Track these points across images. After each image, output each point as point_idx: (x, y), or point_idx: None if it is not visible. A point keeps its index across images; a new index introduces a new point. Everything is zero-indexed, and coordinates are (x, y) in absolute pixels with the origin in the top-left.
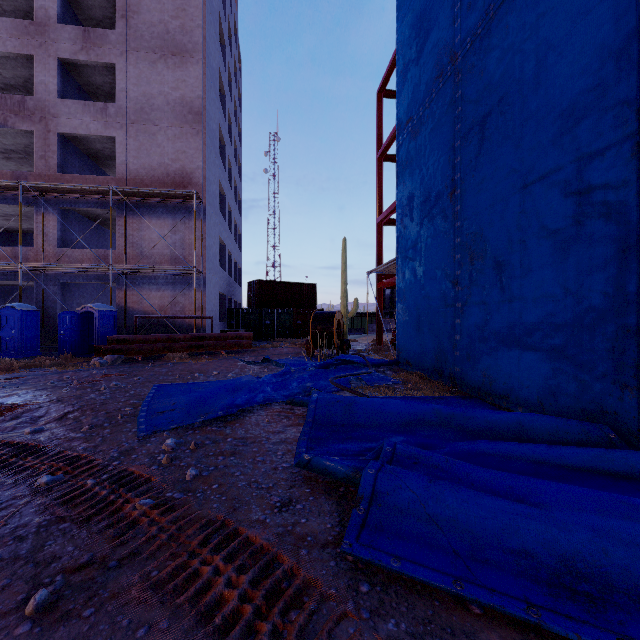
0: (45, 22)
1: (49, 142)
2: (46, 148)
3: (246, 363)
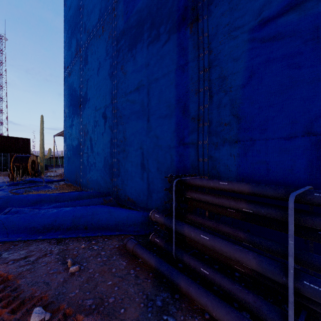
0: None
1: None
2: None
3: None
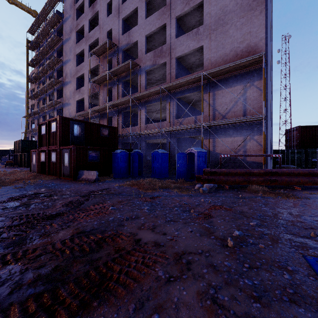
0: (170, 2)
1: (171, 64)
2: (170, 68)
3: None
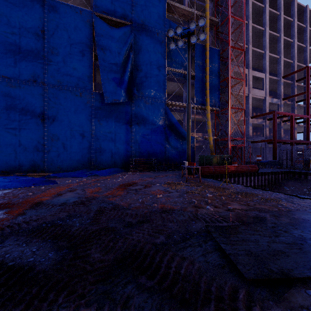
0: None
1: None
2: None
3: None
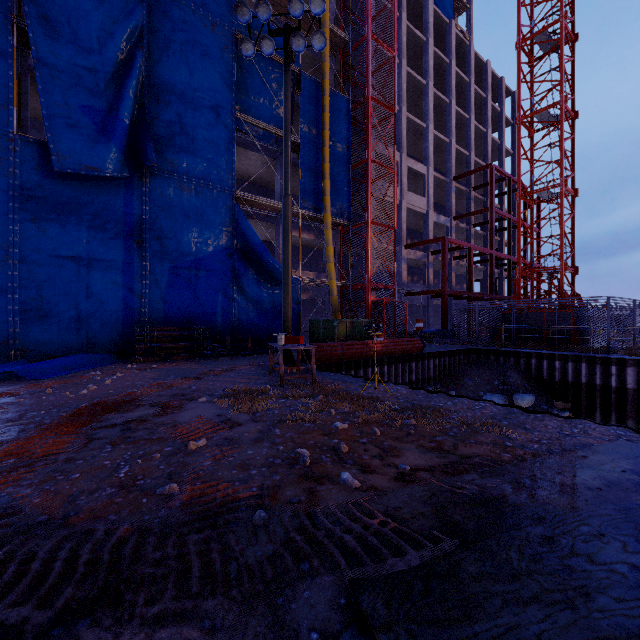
0: None
1: None
2: None
3: None
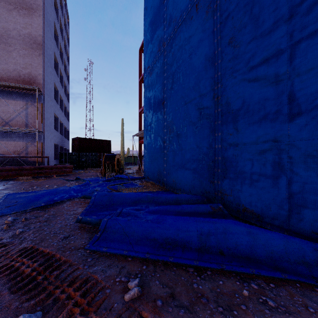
0: None
1: None
2: None
3: (66, 180)
